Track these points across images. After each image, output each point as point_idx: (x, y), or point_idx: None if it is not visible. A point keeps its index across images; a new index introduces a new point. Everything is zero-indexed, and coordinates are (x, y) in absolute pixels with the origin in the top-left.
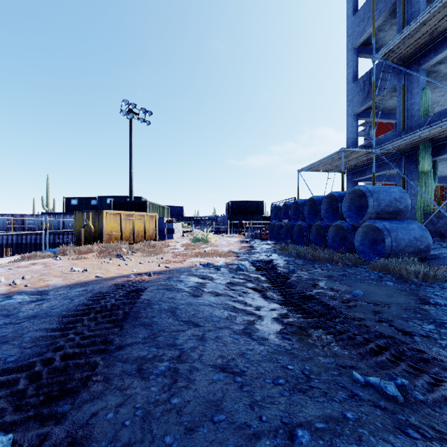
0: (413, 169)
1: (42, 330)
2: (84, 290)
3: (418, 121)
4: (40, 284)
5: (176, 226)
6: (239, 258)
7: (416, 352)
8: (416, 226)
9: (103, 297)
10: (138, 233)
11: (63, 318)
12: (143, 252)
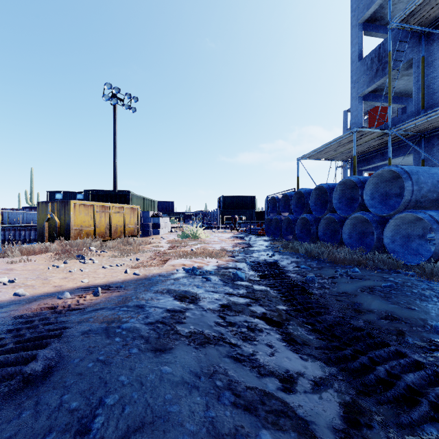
0: (435, 153)
1: None
2: None
3: None
4: None
5: (163, 221)
6: (235, 259)
7: None
8: None
9: None
10: (116, 228)
11: None
12: (117, 251)
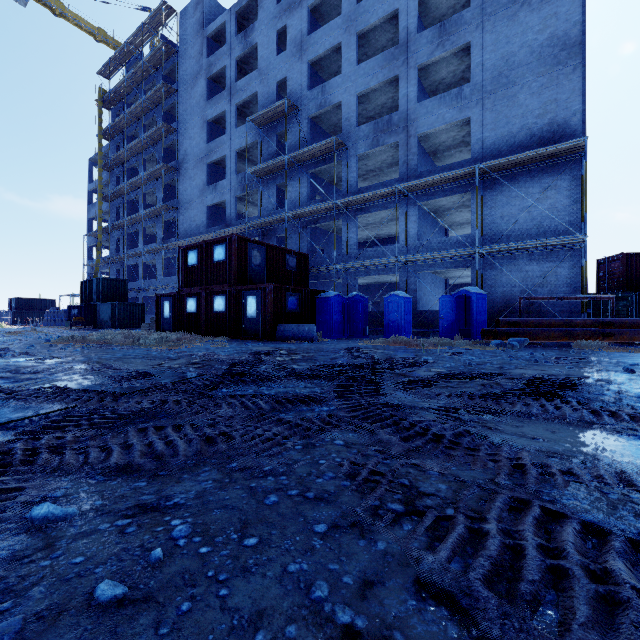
0: None
1: None
2: None
3: None
4: None
5: None
6: None
7: None
8: None
9: None
10: None
11: None
12: None
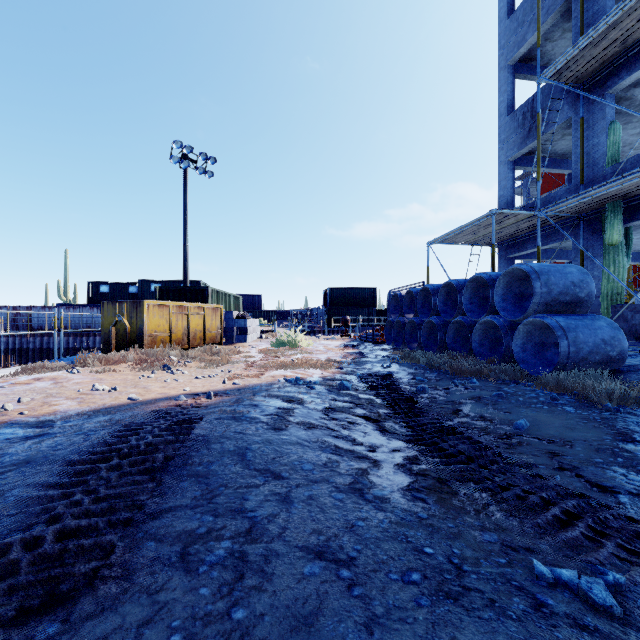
0: (597, 240)
1: (36, 485)
2: (109, 419)
3: (603, 171)
4: (44, 410)
5: (251, 324)
6: (343, 371)
7: (626, 521)
8: (605, 323)
9: (134, 431)
10: (195, 334)
11: (72, 464)
12: (202, 361)
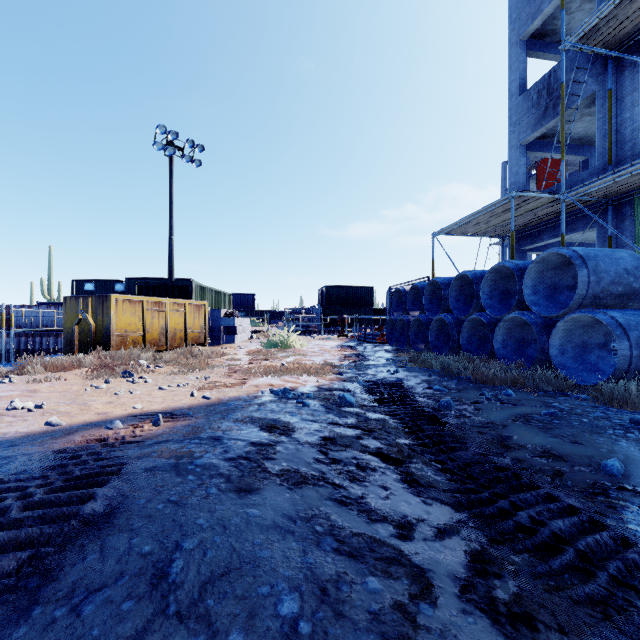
0: (627, 227)
1: None
2: None
3: (635, 149)
4: None
5: (240, 323)
6: (342, 377)
7: None
8: None
9: None
10: (175, 334)
11: None
12: (176, 366)
